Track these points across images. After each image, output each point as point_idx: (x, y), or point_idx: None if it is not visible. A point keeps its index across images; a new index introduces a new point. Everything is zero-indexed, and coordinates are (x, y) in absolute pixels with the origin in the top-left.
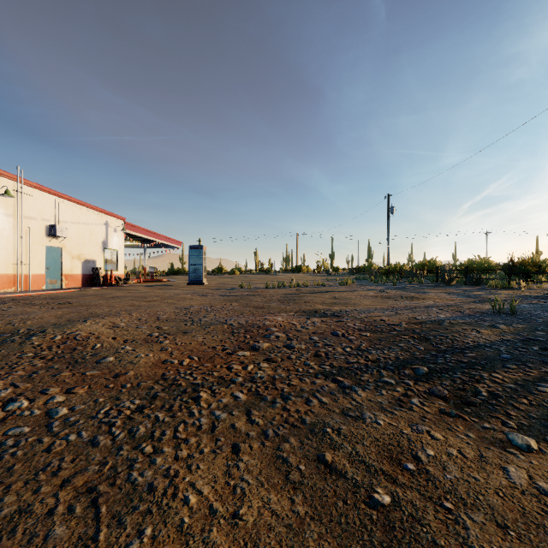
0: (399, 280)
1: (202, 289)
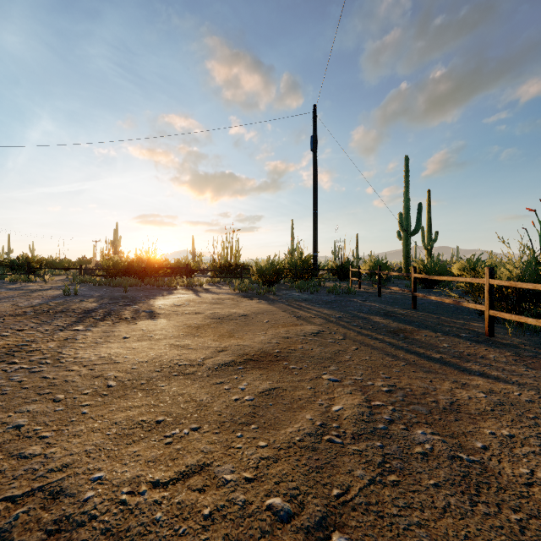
0: None
1: None
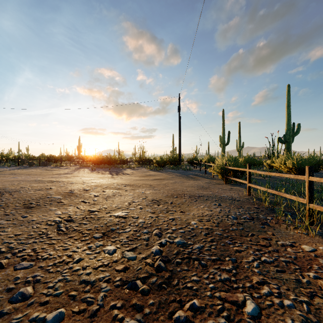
0: None
1: None
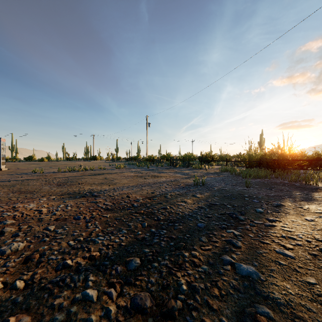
0: (151, 165)
1: None
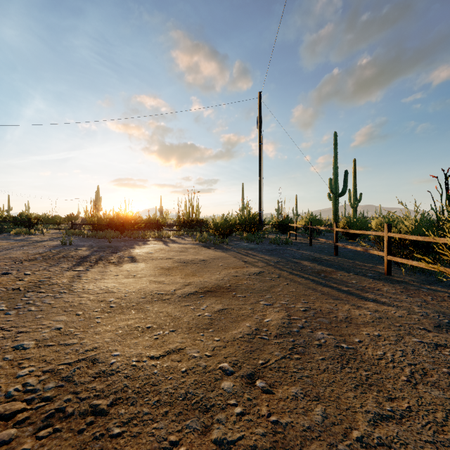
0: None
1: None
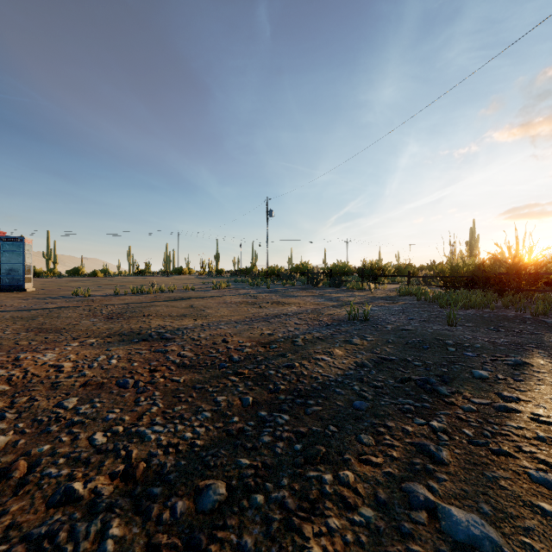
0: (274, 282)
1: (6, 299)
